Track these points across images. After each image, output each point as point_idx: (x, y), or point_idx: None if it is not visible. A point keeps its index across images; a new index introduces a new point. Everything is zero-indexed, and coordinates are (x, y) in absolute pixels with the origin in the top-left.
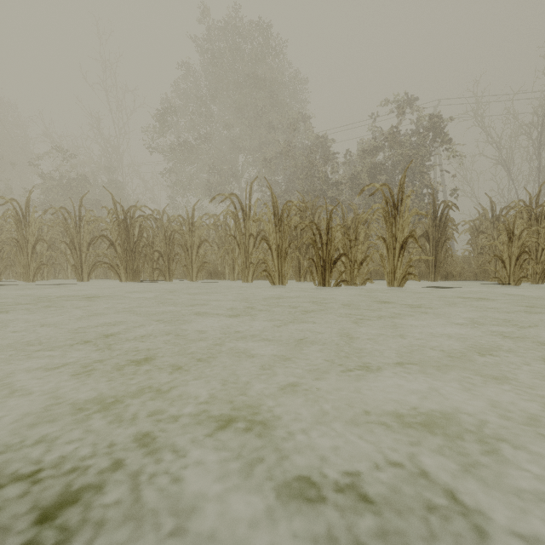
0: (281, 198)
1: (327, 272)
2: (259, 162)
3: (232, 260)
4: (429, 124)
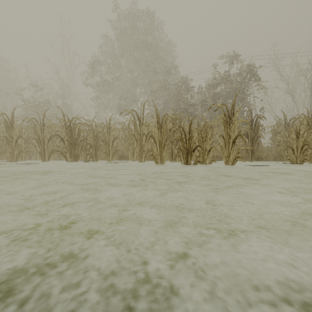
0: (161, 113)
1: (189, 156)
2: (148, 92)
3: (132, 149)
4: (247, 70)
